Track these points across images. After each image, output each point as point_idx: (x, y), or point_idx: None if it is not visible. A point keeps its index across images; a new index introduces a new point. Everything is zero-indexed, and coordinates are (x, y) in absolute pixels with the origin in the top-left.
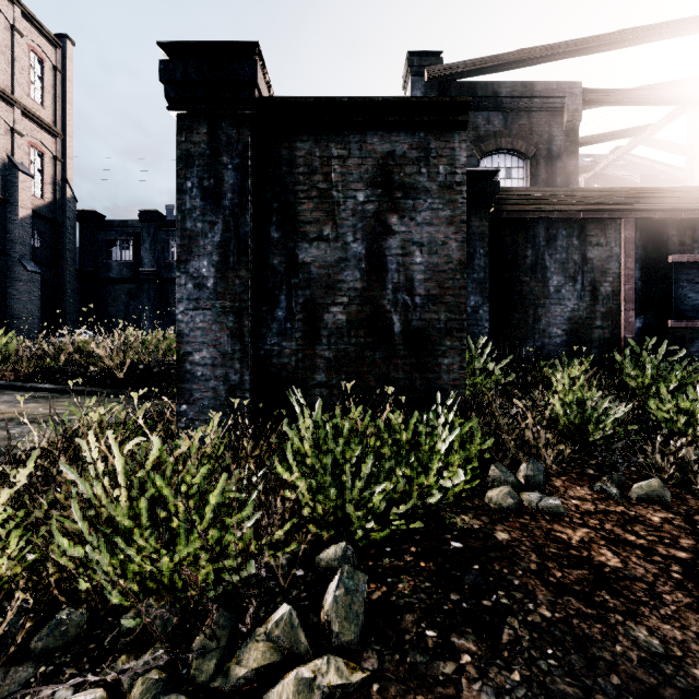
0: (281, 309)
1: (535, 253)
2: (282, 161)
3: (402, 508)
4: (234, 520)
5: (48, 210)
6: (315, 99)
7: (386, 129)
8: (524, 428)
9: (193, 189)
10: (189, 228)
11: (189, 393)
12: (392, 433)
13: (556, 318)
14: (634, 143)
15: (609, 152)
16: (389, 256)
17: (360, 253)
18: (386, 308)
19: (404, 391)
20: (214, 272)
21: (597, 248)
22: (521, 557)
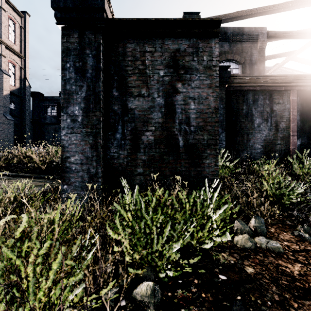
0: (118, 133)
1: (247, 107)
2: (119, 53)
3: (191, 261)
4: (70, 281)
5: (17, 91)
6: (136, 19)
7: (175, 36)
8: (252, 198)
9: (70, 68)
10: (68, 89)
11: (68, 179)
12: (180, 202)
13: (258, 139)
14: (287, 59)
15: (273, 66)
16: (177, 105)
17: (161, 103)
18: (175, 133)
19: (185, 177)
20: (82, 113)
21: (278, 105)
22: (266, 289)
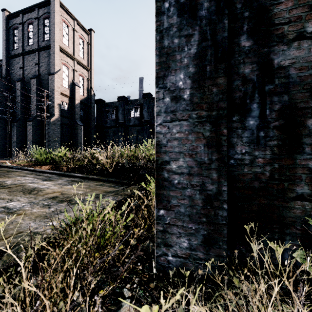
0: (252, 118)
1: None
2: None
3: None
4: None
5: (85, 100)
6: None
7: None
8: None
9: (170, 8)
10: (166, 46)
11: (166, 199)
12: None
13: None
14: None
15: None
16: None
17: None
18: None
19: None
20: (190, 83)
21: None
22: None
